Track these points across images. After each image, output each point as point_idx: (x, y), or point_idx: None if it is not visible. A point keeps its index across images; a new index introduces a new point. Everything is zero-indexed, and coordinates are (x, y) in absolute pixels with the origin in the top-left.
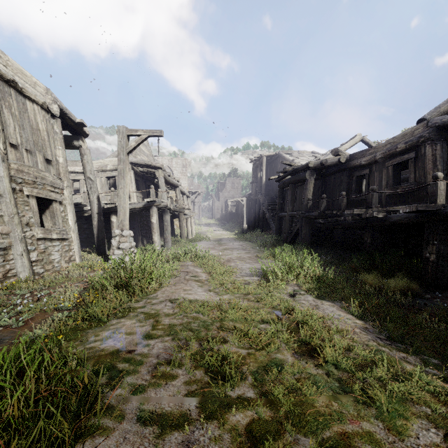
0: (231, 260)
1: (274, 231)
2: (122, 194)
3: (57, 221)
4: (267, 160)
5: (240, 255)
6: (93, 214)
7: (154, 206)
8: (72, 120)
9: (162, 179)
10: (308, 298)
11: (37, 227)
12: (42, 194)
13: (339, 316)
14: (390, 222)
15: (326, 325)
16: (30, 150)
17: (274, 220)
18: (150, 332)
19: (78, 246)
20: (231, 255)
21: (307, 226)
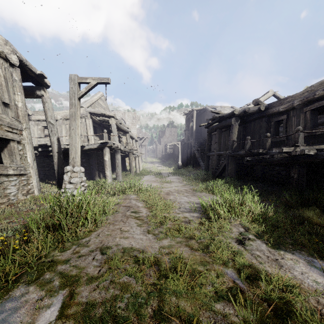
0: (170, 192)
1: (203, 167)
2: (73, 134)
3: (14, 158)
4: (196, 113)
5: (178, 187)
6: (54, 153)
7: (106, 146)
8: (33, 71)
9: (114, 125)
10: (263, 247)
11: None
12: None
13: (323, 287)
14: (321, 159)
15: None
16: None
17: (202, 158)
18: None
19: (36, 181)
20: (170, 188)
21: (233, 163)
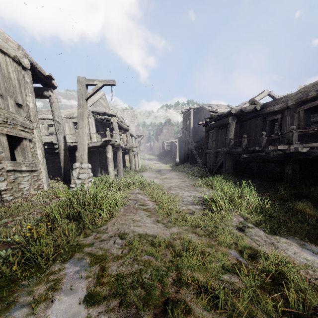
0: (172, 188)
1: (200, 164)
2: (81, 133)
3: (26, 156)
4: (193, 112)
5: (178, 183)
6: (60, 150)
7: (109, 144)
8: (42, 73)
9: (116, 124)
10: (261, 233)
11: (7, 161)
12: (12, 132)
13: (312, 263)
14: (313, 156)
15: (315, 284)
16: (1, 94)
17: (199, 155)
18: (92, 292)
19: (46, 176)
20: (171, 184)
21: (230, 160)
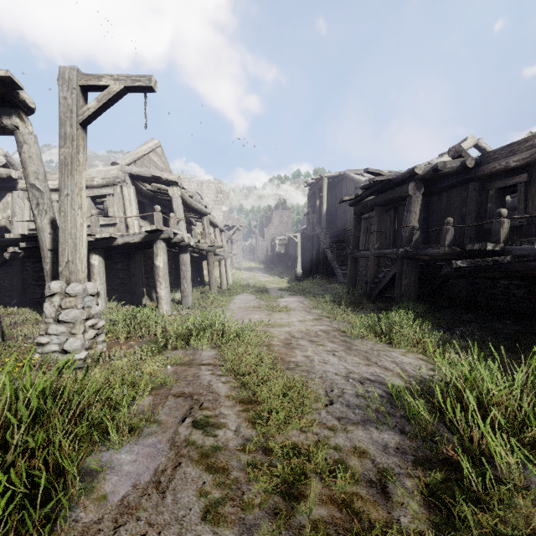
0: (292, 340)
1: (341, 278)
2: (68, 207)
3: None
4: (327, 184)
5: (306, 325)
6: (43, 251)
7: (160, 239)
8: None
9: (178, 200)
10: None
11: None
12: None
13: None
14: None
15: None
16: None
17: (337, 263)
18: None
19: None
20: (290, 327)
21: (412, 272)
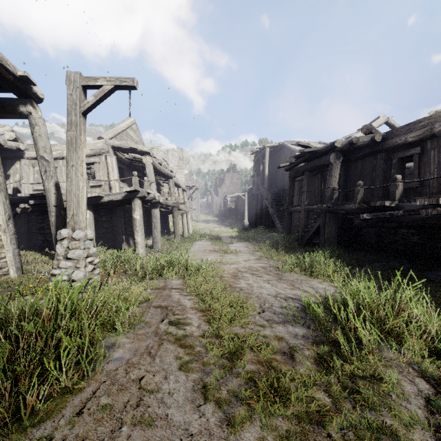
0: (238, 273)
1: (279, 228)
2: (73, 175)
3: None
4: (269, 152)
5: (249, 263)
6: (49, 207)
7: (137, 197)
8: (9, 71)
9: (150, 166)
10: None
11: None
12: None
13: None
14: None
15: None
16: None
17: (277, 216)
18: None
19: (13, 253)
20: (237, 264)
21: (333, 223)
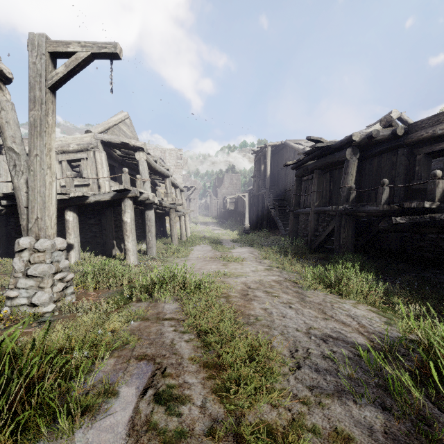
0: (249, 291)
1: (283, 231)
2: (37, 167)
3: None
4: (271, 151)
5: (259, 275)
6: (20, 209)
7: (127, 197)
8: None
9: (144, 163)
10: None
11: None
12: None
13: None
14: None
15: None
16: None
17: (279, 218)
18: None
19: None
20: (245, 277)
21: (349, 227)
